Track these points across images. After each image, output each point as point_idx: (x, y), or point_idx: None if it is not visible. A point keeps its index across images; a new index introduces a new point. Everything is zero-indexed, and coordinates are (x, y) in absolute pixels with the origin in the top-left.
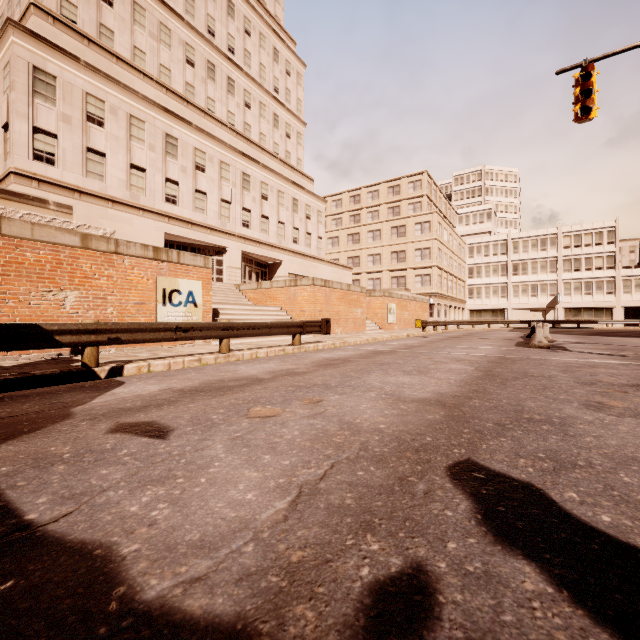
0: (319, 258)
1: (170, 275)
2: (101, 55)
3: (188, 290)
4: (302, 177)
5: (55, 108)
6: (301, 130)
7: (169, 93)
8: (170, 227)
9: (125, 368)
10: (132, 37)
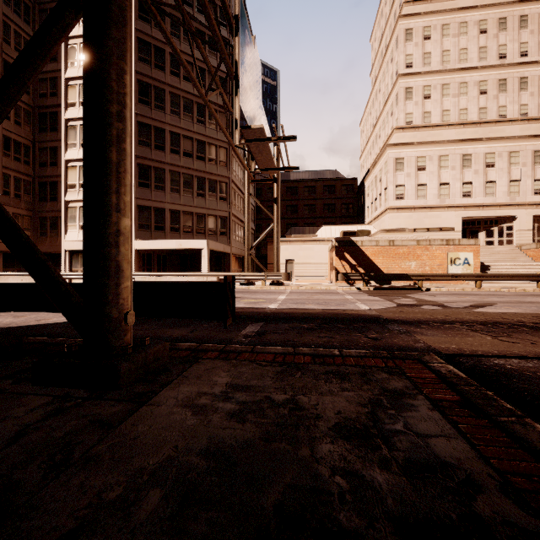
0: None
1: (454, 251)
2: (424, 131)
3: (464, 257)
4: None
5: (403, 172)
6: None
7: (465, 126)
8: (465, 212)
9: (431, 289)
10: (441, 106)
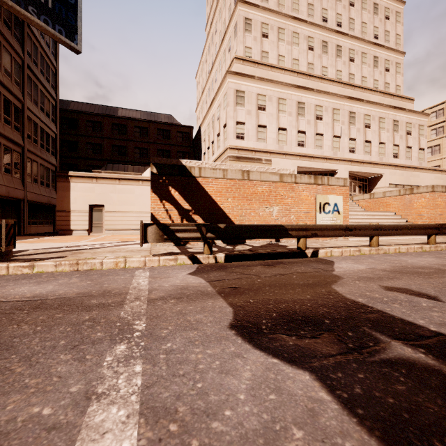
0: (420, 167)
1: (323, 193)
2: (263, 69)
3: (334, 202)
4: (401, 100)
5: (244, 108)
6: (399, 60)
7: (298, 75)
8: (300, 162)
9: (319, 252)
10: (277, 50)
